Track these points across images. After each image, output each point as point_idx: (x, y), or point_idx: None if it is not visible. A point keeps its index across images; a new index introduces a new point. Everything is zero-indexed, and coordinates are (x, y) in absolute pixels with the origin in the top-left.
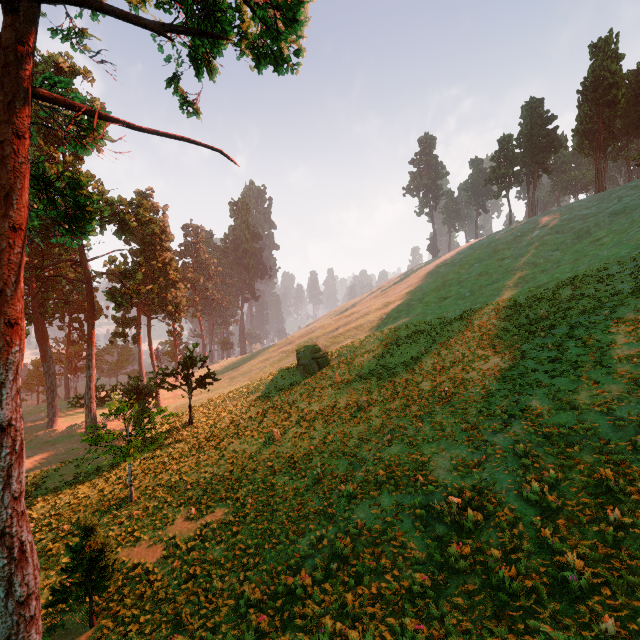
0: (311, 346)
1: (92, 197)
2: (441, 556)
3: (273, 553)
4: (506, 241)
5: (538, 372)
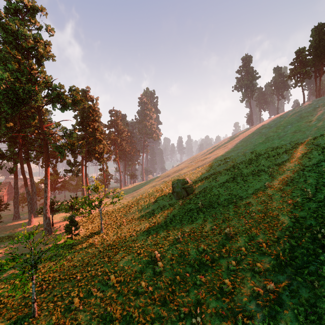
0: (182, 179)
1: None
2: None
3: None
4: (308, 111)
5: None
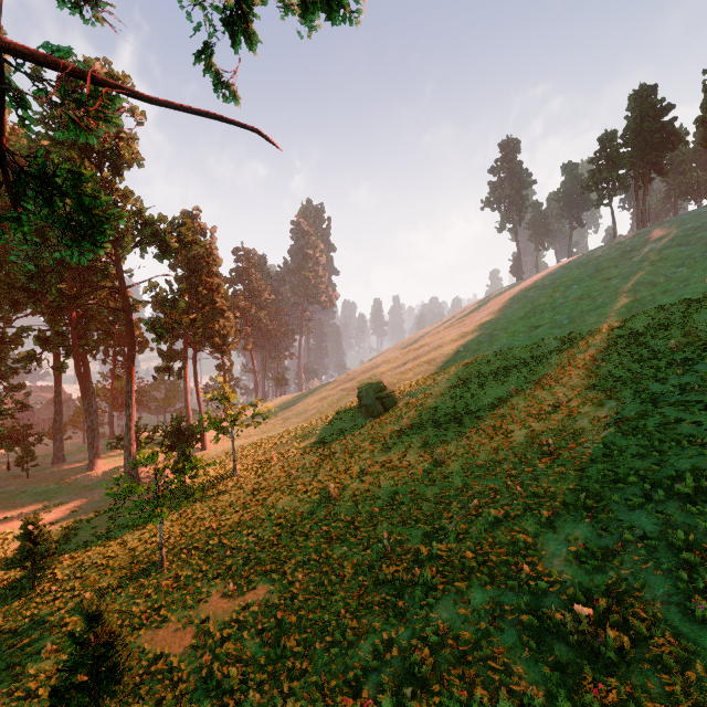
0: (375, 384)
1: (99, 197)
2: (568, 699)
3: (326, 658)
4: (611, 258)
5: (685, 423)
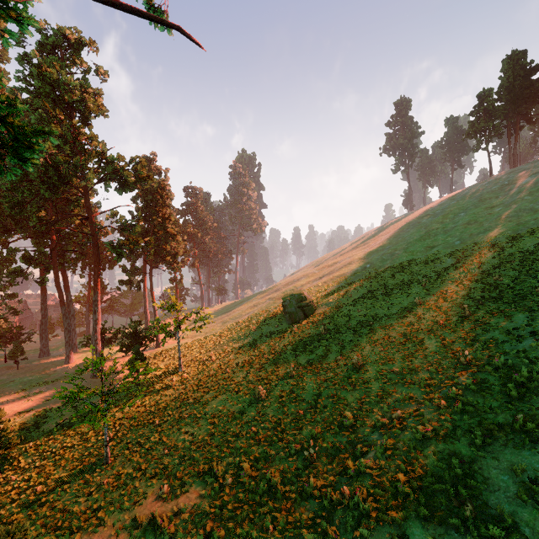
0: (297, 294)
1: (16, 105)
2: None
3: None
4: (492, 190)
5: None
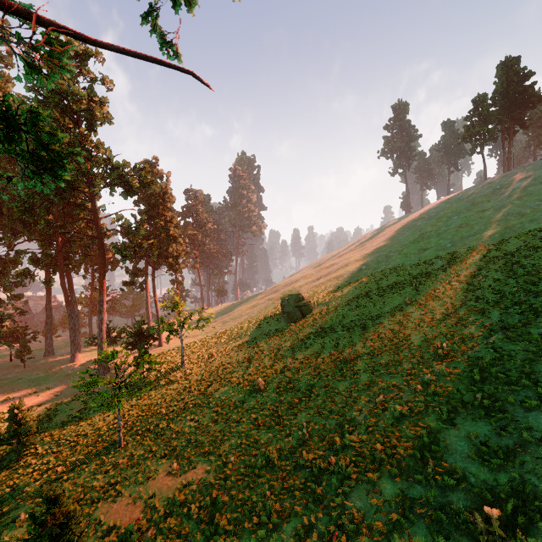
0: (295, 295)
1: (56, 134)
2: None
3: (253, 539)
4: (484, 194)
5: None
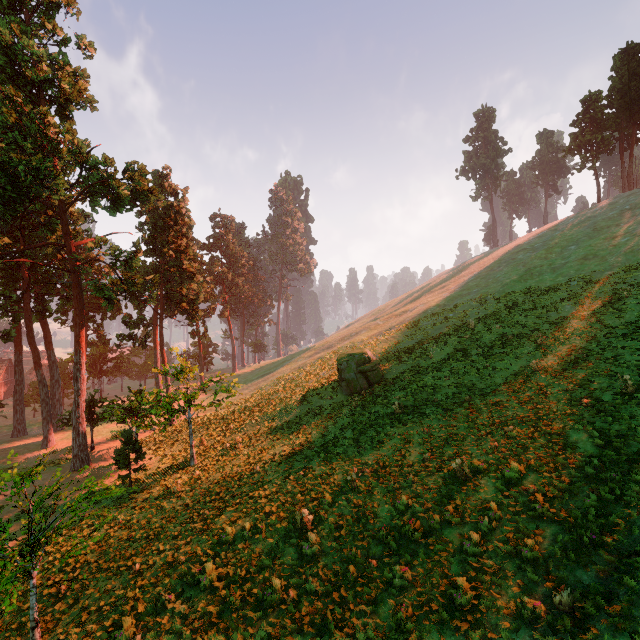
0: (357, 354)
1: None
2: None
3: None
4: (609, 217)
5: None
